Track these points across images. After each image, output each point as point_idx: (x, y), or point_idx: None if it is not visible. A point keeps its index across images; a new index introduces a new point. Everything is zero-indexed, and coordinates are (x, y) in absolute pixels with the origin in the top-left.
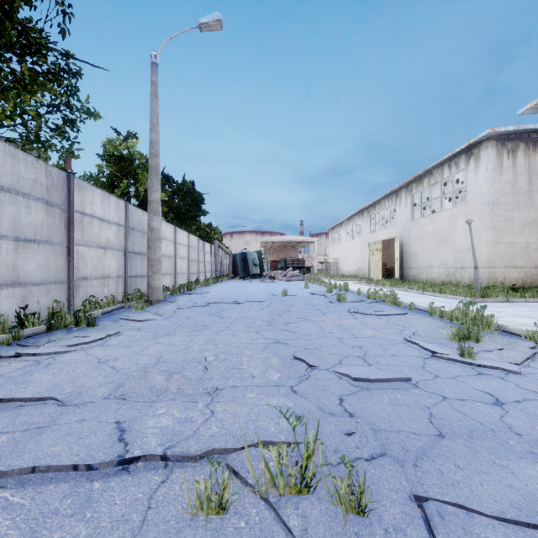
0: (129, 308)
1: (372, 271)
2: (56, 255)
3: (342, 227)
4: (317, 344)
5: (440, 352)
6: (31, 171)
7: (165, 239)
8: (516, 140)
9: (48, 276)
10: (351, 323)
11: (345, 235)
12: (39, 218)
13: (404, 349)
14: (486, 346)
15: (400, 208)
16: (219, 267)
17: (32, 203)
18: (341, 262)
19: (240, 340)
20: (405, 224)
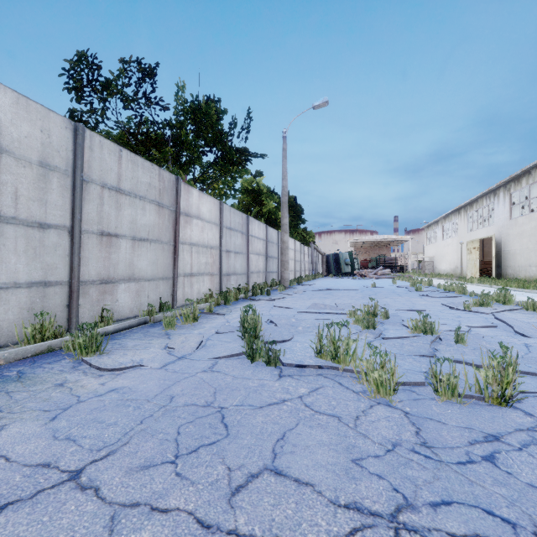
0: (273, 290)
1: (469, 270)
2: (244, 260)
3: (438, 225)
4: (389, 304)
5: (455, 307)
6: (238, 218)
7: None
8: None
9: (242, 270)
10: (416, 299)
11: (440, 234)
12: (240, 241)
13: (438, 307)
14: (490, 308)
15: (498, 207)
16: (314, 266)
17: (238, 234)
18: (437, 261)
19: (348, 302)
20: (503, 223)
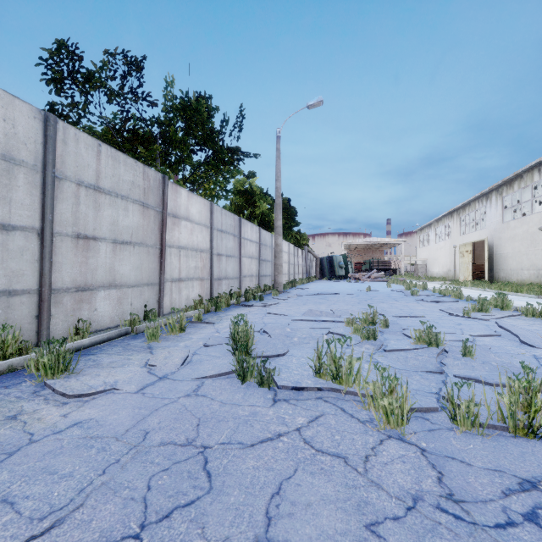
0: (267, 295)
1: (462, 273)
2: (236, 263)
3: (431, 228)
4: (386, 310)
5: (454, 313)
6: (230, 220)
7: None
8: None
9: (234, 274)
10: (413, 305)
11: (433, 237)
12: (231, 244)
13: (436, 313)
14: (489, 314)
15: (490, 211)
16: (308, 269)
17: (230, 236)
18: (430, 264)
19: (344, 307)
20: (495, 227)
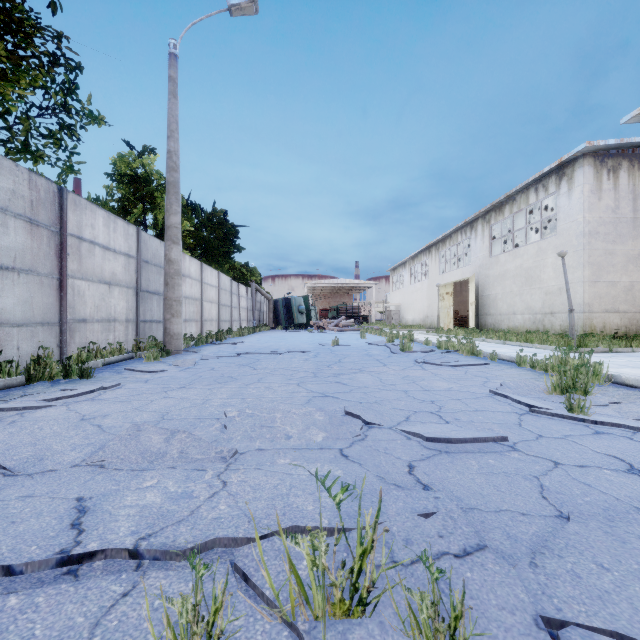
0: (140, 358)
1: (442, 320)
2: (44, 290)
3: (405, 267)
4: (376, 397)
5: (540, 406)
6: (8, 180)
7: (189, 277)
8: (618, 157)
9: (32, 315)
10: (419, 374)
11: (408, 277)
12: (19, 240)
13: (491, 403)
14: (598, 400)
15: (476, 243)
16: (258, 315)
17: (10, 220)
18: (404, 310)
19: (276, 394)
20: (482, 262)
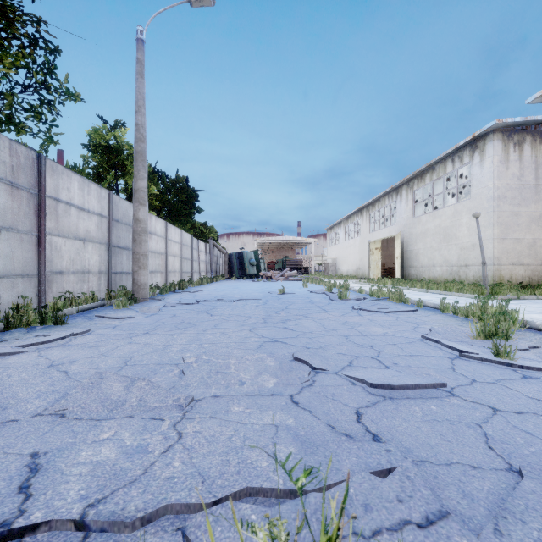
0: (111, 305)
1: (372, 271)
2: (23, 245)
3: (341, 226)
4: (320, 342)
5: (469, 351)
6: None
7: (155, 234)
8: (523, 132)
9: (13, 268)
10: (357, 320)
11: (343, 235)
12: (0, 201)
13: (424, 348)
14: (518, 344)
15: (401, 206)
16: (215, 267)
17: None
18: (340, 262)
19: (230, 339)
20: (406, 222)
